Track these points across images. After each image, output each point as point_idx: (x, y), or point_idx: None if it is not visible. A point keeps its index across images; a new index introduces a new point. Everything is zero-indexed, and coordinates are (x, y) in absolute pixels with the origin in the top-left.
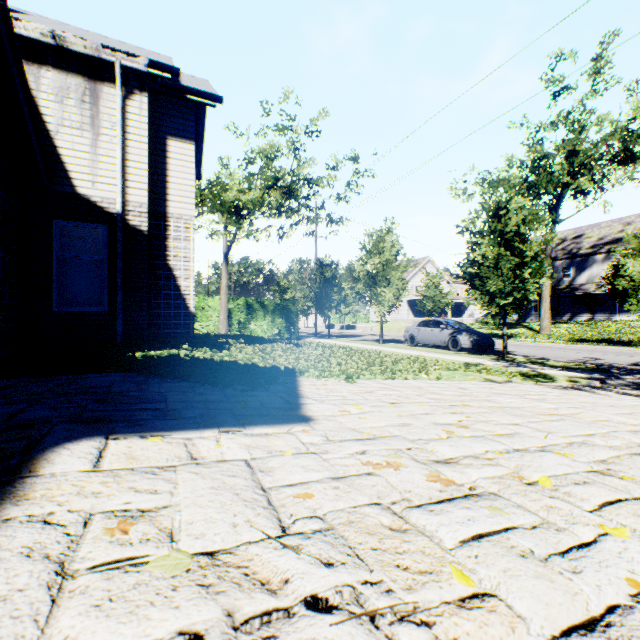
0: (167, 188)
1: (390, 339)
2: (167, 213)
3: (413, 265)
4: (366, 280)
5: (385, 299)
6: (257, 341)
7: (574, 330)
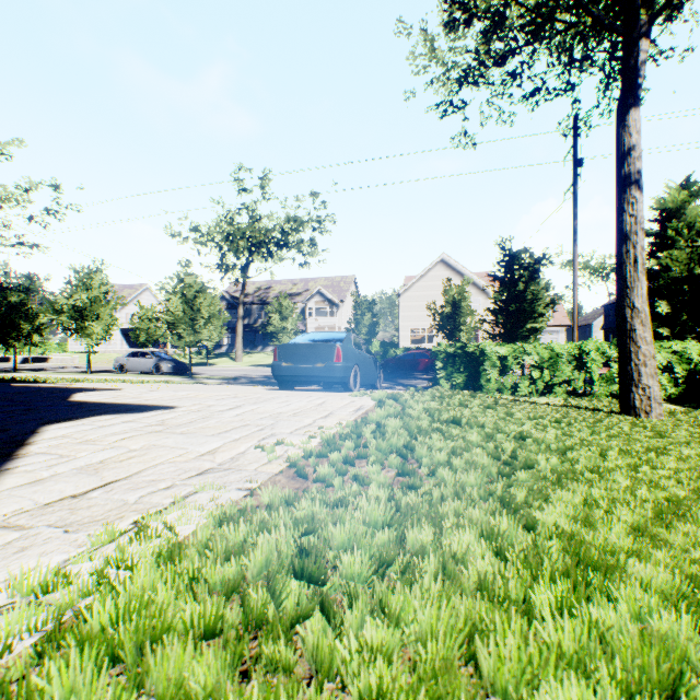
0: None
1: (100, 370)
2: None
3: (124, 303)
4: (73, 314)
5: (95, 332)
6: None
7: (259, 358)
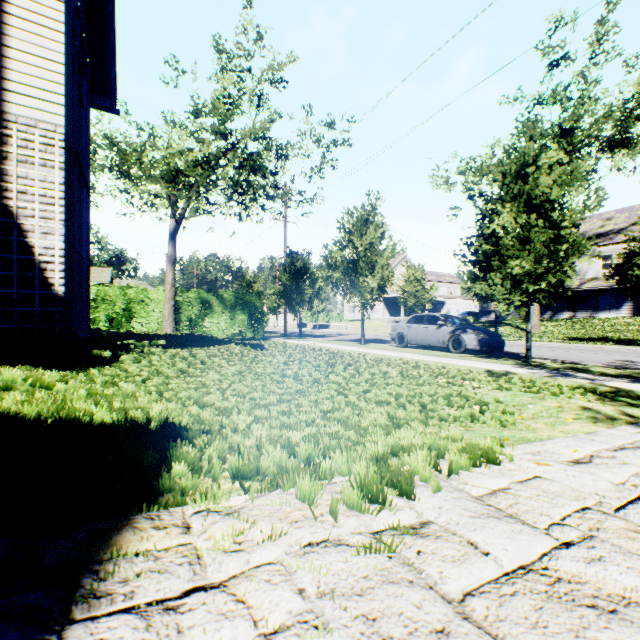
0: (4, 67)
1: (370, 339)
2: (4, 112)
3: (400, 250)
4: (345, 267)
5: (368, 290)
6: (203, 342)
7: (563, 328)
